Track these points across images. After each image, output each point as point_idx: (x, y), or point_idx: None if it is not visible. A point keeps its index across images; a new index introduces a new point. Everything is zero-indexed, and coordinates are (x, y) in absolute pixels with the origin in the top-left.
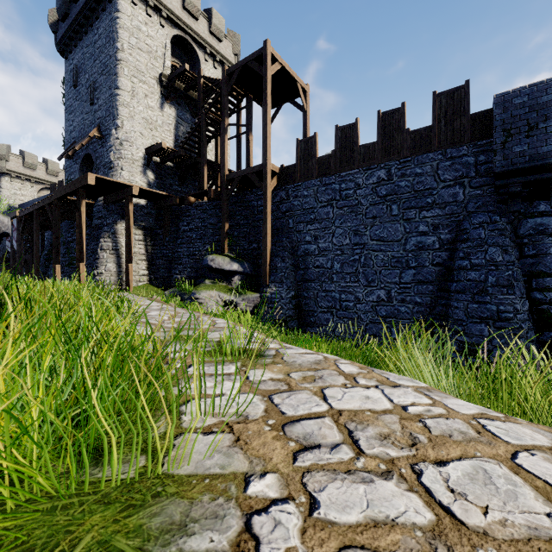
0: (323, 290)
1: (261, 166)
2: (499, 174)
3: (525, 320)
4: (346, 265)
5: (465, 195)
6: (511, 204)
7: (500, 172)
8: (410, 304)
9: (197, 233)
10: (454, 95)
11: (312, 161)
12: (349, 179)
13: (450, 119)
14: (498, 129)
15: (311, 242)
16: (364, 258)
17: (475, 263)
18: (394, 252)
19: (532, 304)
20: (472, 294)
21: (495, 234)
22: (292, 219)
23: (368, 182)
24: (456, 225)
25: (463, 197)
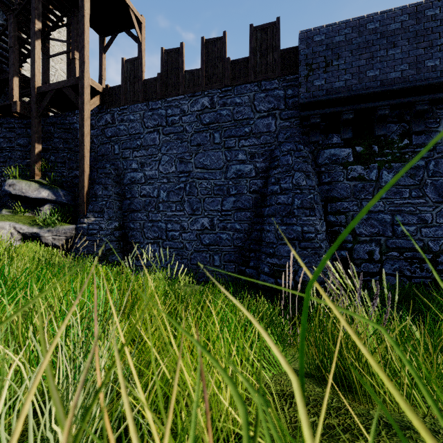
0: (150, 220)
1: (78, 79)
2: (303, 105)
3: (324, 240)
4: (172, 193)
5: (276, 126)
6: (313, 135)
7: (304, 102)
8: (230, 230)
9: (1, 155)
10: (267, 30)
11: (138, 84)
12: (175, 105)
13: (264, 53)
14: (302, 63)
15: (138, 170)
16: (189, 186)
17: (284, 187)
18: (217, 180)
19: (328, 227)
20: (281, 217)
21: (300, 160)
22: (118, 145)
23: (193, 109)
24: (269, 154)
25: (275, 127)
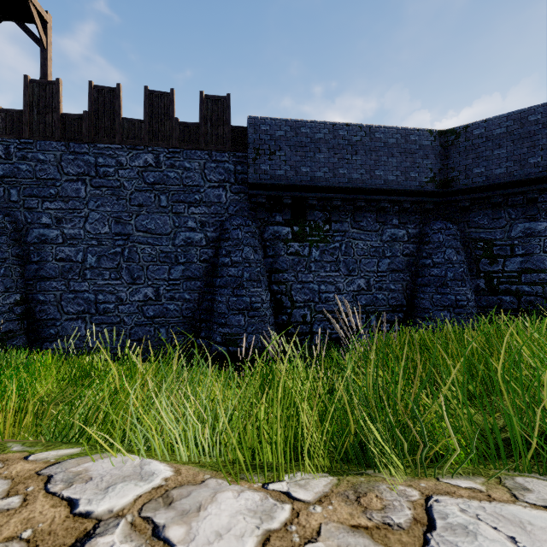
0: (71, 290)
1: None
2: (252, 185)
3: (268, 308)
4: (105, 258)
5: (227, 198)
6: (259, 212)
7: (252, 183)
8: (179, 301)
9: None
10: (218, 102)
11: (53, 116)
12: (109, 154)
13: (215, 124)
14: (251, 146)
15: (52, 226)
16: (128, 251)
17: (235, 260)
18: (163, 246)
19: (272, 295)
20: (232, 288)
21: (249, 235)
22: (17, 189)
23: (134, 163)
24: (220, 225)
25: (226, 199)
